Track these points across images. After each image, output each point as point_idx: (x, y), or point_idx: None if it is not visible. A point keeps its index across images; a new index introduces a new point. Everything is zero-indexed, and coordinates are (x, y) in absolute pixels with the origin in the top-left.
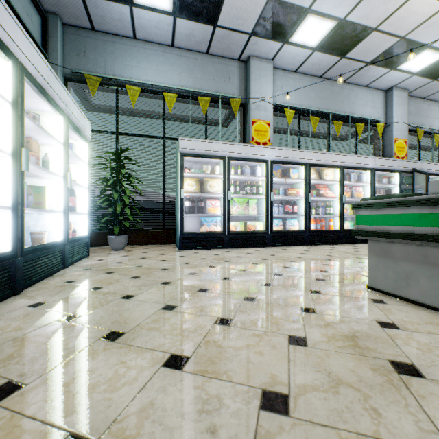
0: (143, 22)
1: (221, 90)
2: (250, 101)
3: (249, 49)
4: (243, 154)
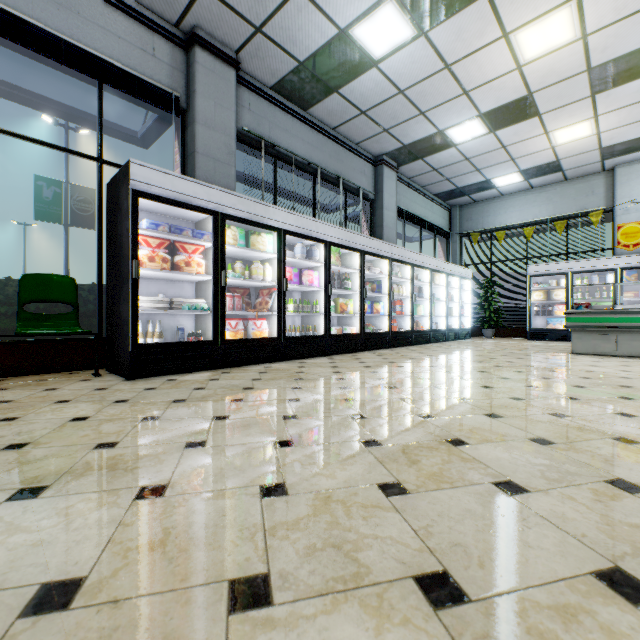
0: (506, 189)
1: (582, 206)
2: (614, 208)
3: (608, 164)
4: (585, 268)
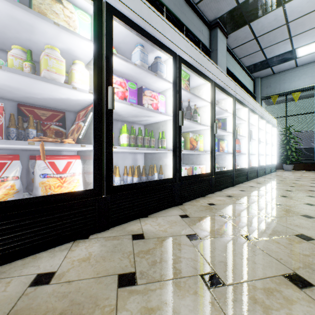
0: (302, 60)
1: None
2: None
3: None
4: None
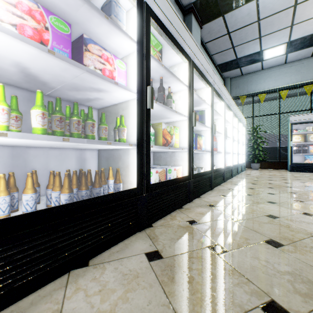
0: (267, 63)
1: None
2: None
3: None
4: None
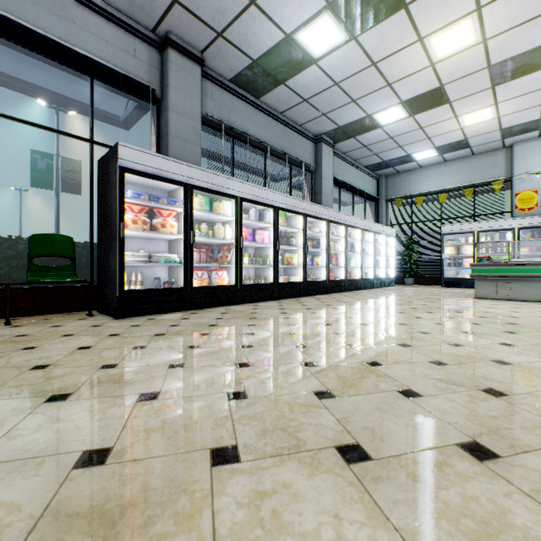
0: (423, 162)
1: (486, 177)
2: (512, 178)
3: (508, 142)
4: (489, 228)
